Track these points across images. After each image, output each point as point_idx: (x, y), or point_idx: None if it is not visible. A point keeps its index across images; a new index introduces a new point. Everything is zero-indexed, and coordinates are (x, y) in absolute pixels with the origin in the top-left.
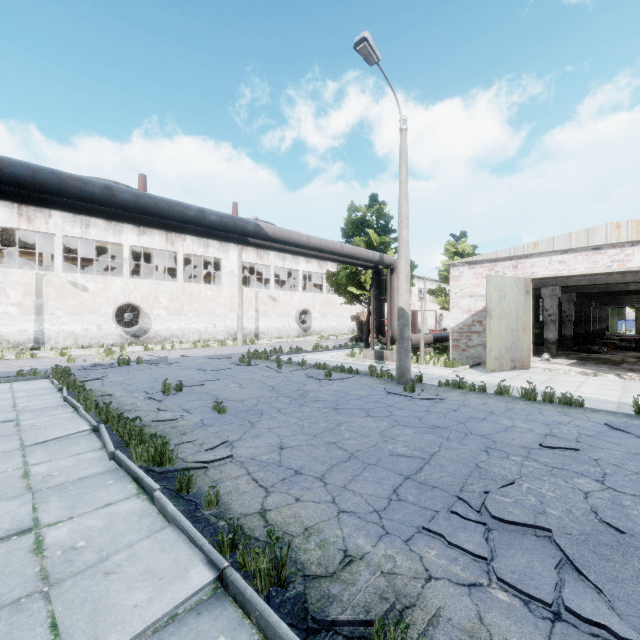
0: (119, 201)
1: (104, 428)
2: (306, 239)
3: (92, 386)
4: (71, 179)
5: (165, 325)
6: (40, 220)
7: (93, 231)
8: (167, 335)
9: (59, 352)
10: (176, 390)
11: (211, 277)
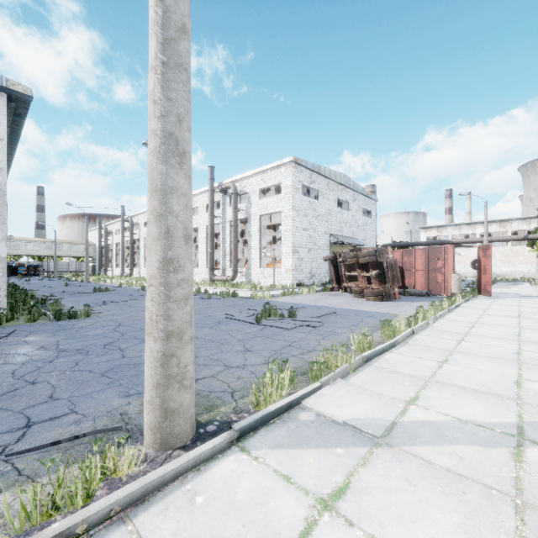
0: (415, 245)
1: None
2: (469, 240)
3: None
4: (408, 243)
5: (499, 269)
6: (444, 231)
7: (462, 231)
8: (500, 274)
9: None
10: None
11: None
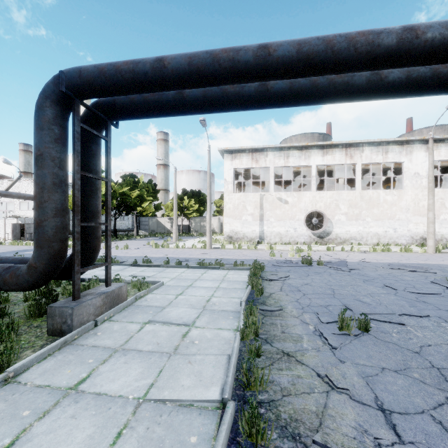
0: (276, 60)
1: (225, 424)
2: None
3: (272, 288)
4: (223, 52)
5: (344, 228)
6: (262, 160)
7: (291, 160)
8: (346, 237)
9: (269, 246)
10: (358, 327)
11: (388, 184)
